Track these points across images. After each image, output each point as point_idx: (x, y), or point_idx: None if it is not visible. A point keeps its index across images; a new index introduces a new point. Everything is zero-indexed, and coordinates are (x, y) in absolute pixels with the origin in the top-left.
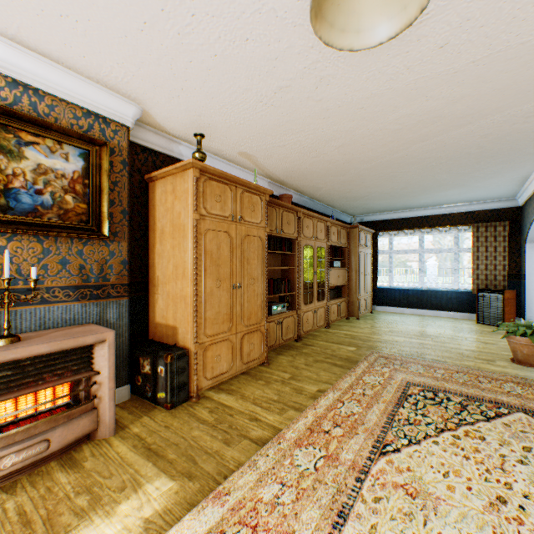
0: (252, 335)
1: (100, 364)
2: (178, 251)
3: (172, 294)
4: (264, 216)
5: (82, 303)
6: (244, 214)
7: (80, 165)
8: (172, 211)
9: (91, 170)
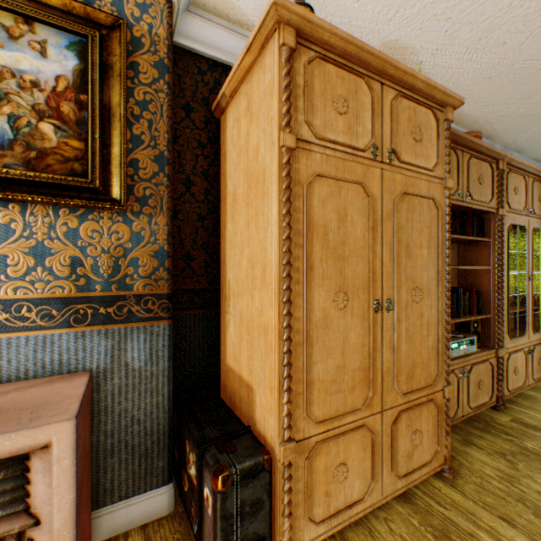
0: (416, 413)
1: (40, 499)
2: (254, 229)
3: (245, 317)
4: (442, 155)
5: (75, 330)
6: (399, 147)
7: (70, 66)
8: (245, 150)
9: (89, 74)
